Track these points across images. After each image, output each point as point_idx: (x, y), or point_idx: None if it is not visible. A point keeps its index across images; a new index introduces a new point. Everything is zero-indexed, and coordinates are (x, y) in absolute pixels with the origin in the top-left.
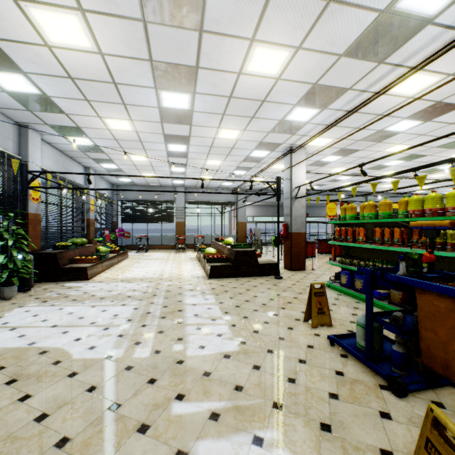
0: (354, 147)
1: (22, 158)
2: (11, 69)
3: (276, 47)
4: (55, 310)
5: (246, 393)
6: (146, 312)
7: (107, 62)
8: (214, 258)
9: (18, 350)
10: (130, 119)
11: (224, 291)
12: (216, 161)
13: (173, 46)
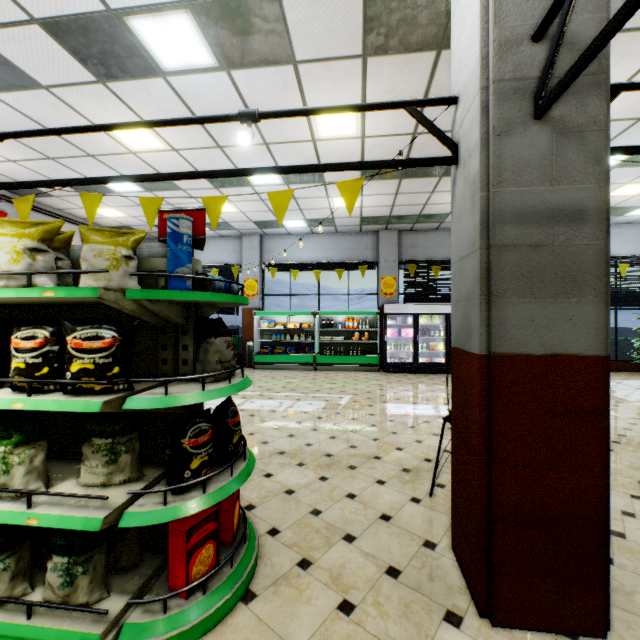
0: None
1: None
2: (635, 208)
3: None
4: None
5: (633, 419)
6: None
7: None
8: None
9: None
10: None
11: None
12: None
13: None
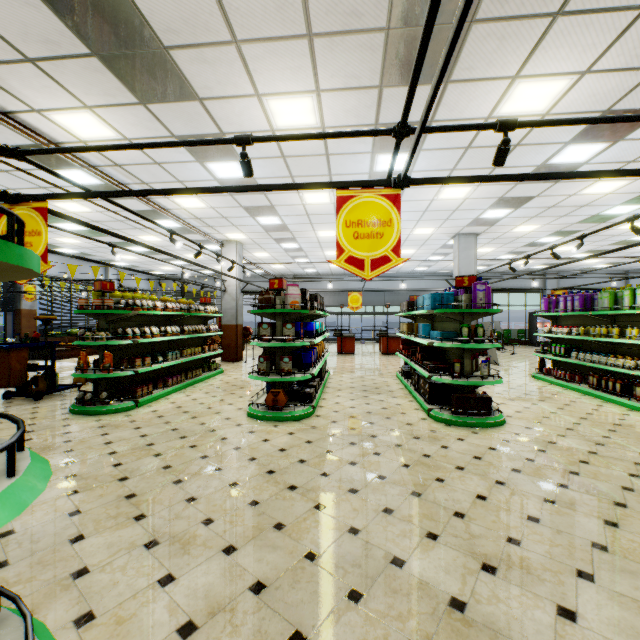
0: (281, 236)
1: None
2: None
3: (64, 202)
4: None
5: None
6: None
7: None
8: None
9: None
10: (68, 237)
11: None
12: (192, 254)
13: None
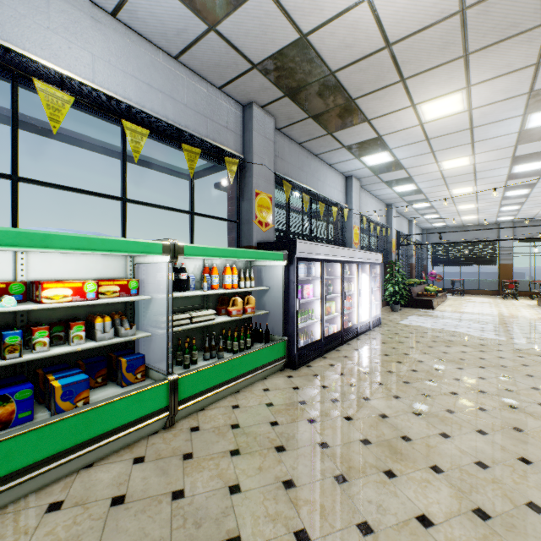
0: None
1: (388, 226)
2: (409, 183)
3: None
4: (434, 320)
5: None
6: (505, 329)
7: (475, 166)
8: None
9: (439, 329)
10: (474, 185)
11: None
12: None
13: (536, 146)
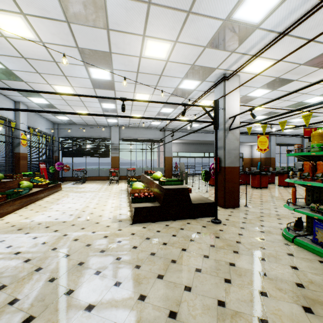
0: (290, 76)
1: None
2: None
3: None
4: None
5: None
6: None
7: None
8: (139, 197)
9: None
10: (20, 11)
11: (149, 253)
12: (144, 94)
13: None
